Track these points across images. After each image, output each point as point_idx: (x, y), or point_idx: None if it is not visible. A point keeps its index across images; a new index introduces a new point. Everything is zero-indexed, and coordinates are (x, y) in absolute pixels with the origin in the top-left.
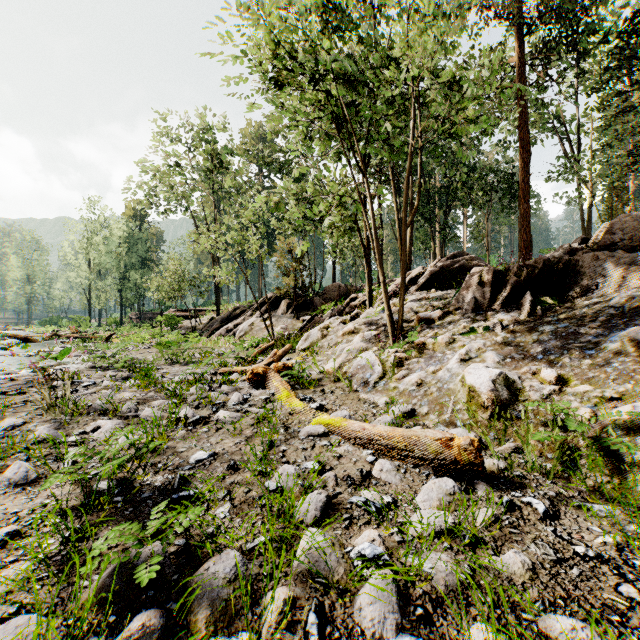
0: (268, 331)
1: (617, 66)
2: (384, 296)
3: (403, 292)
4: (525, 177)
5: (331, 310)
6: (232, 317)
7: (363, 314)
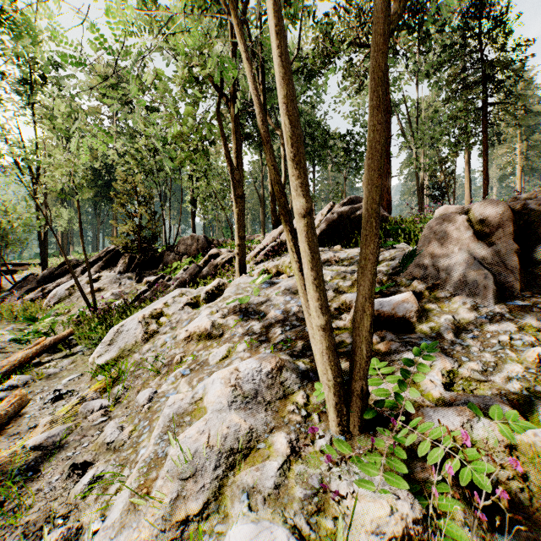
0: (85, 301)
1: (447, 56)
2: (309, 262)
3: (374, 251)
4: (387, 137)
5: (183, 270)
6: (57, 274)
7: (230, 288)
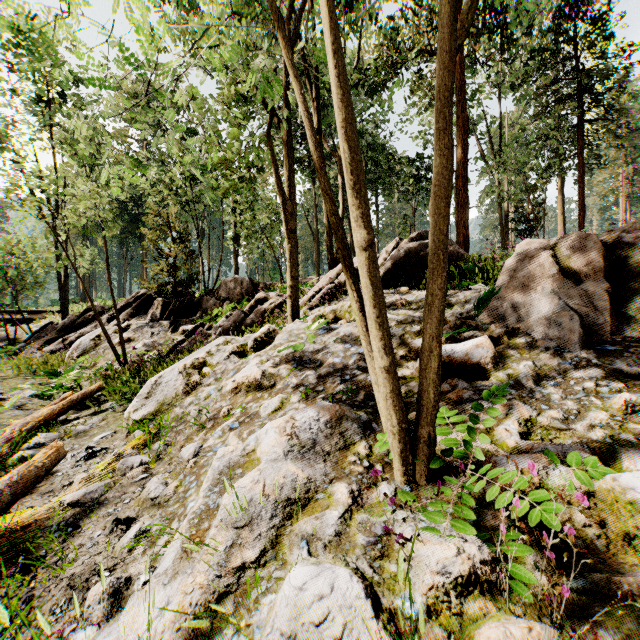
0: (114, 352)
1: (536, 65)
2: (371, 299)
3: (443, 286)
4: (463, 162)
5: (226, 317)
6: (79, 323)
7: (281, 334)
